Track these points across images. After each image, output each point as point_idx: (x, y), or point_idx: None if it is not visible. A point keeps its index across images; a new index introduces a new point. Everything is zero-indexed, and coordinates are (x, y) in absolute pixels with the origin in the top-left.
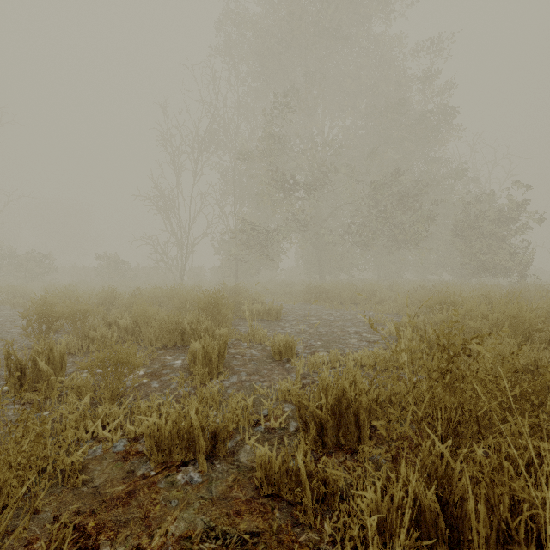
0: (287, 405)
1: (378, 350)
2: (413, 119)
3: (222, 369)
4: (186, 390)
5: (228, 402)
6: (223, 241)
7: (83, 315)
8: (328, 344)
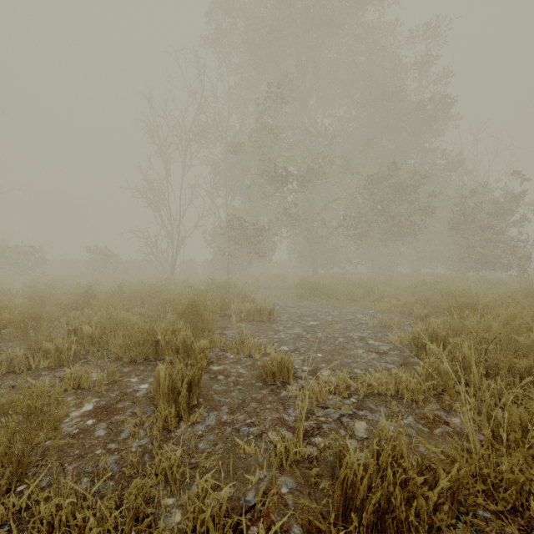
0: (284, 479)
1: (398, 371)
2: (409, 108)
3: (197, 401)
4: (140, 444)
5: (196, 472)
6: (215, 234)
7: (37, 322)
8: (331, 356)
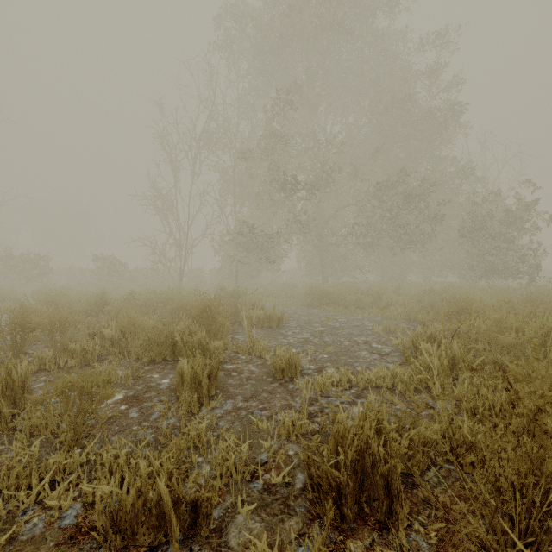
0: (291, 445)
1: (395, 367)
2: (419, 116)
3: (214, 391)
4: (169, 422)
5: (218, 441)
6: (223, 242)
7: (62, 325)
8: (336, 357)
